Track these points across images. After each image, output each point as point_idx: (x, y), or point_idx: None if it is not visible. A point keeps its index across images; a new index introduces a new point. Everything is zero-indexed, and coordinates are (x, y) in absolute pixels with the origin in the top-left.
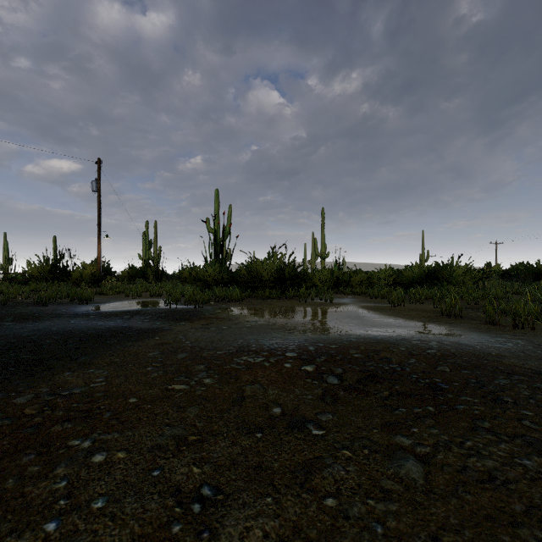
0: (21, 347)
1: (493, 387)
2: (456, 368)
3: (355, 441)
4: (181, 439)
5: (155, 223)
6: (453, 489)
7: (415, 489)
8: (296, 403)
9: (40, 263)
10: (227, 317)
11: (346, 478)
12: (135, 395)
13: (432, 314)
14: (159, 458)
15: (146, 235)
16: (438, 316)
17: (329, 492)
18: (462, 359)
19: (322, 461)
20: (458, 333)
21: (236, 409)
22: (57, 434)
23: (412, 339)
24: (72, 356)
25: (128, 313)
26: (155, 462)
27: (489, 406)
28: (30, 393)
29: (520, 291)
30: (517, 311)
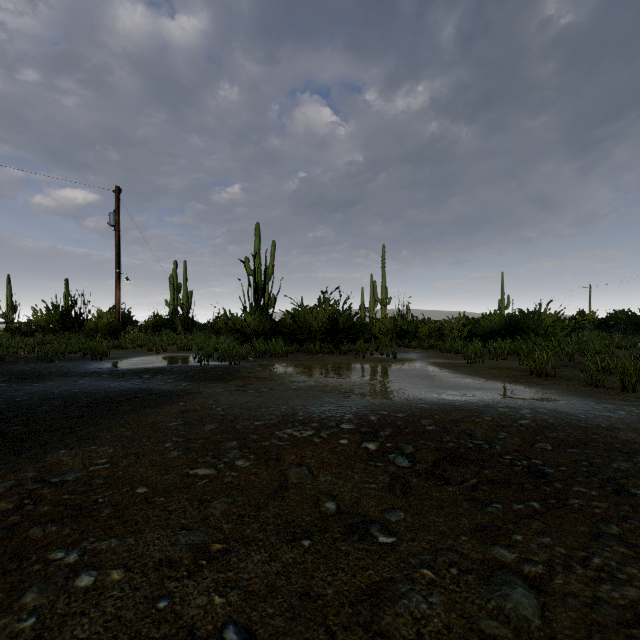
0: (11, 416)
1: (612, 473)
2: (560, 446)
3: (438, 555)
4: (201, 549)
5: (184, 263)
6: (585, 637)
7: (529, 634)
8: (356, 495)
9: (47, 311)
10: (268, 376)
11: (429, 614)
12: (146, 482)
13: (518, 373)
14: (169, 580)
15: (174, 278)
16: (525, 375)
17: (407, 639)
18: (565, 433)
19: (394, 588)
20: (554, 397)
21: (277, 504)
22: (35, 540)
23: (498, 405)
24: (73, 427)
25: (149, 372)
26: (162, 587)
27: (614, 502)
28: (10, 479)
29: (622, 345)
30: (626, 370)
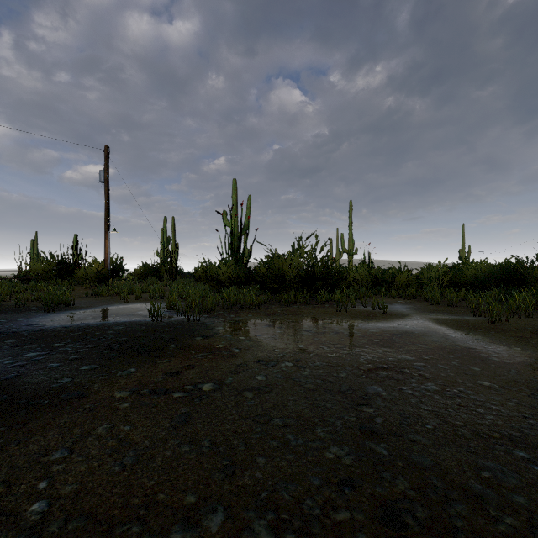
0: None
1: None
2: None
3: None
4: None
5: (173, 218)
6: None
7: None
8: None
9: (46, 260)
10: (226, 346)
11: None
12: None
13: None
14: None
15: (165, 232)
16: None
17: None
18: None
19: None
20: None
21: None
22: None
23: None
24: None
25: (74, 334)
26: None
27: None
28: None
29: None
30: None
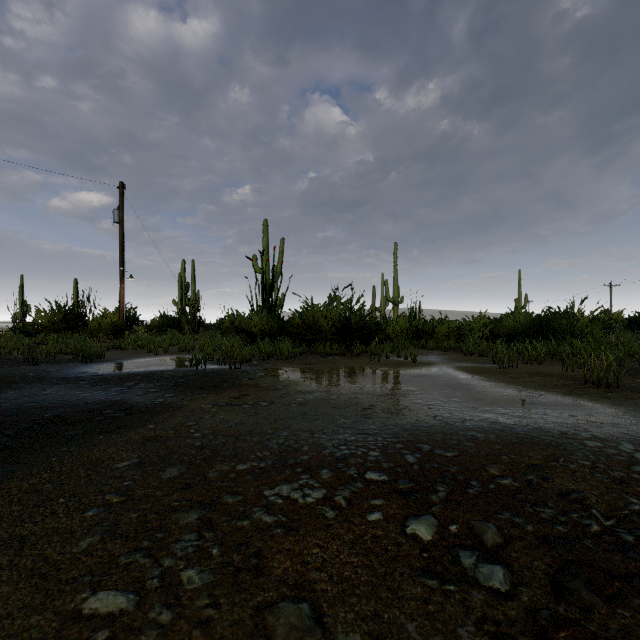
0: None
1: None
2: None
3: None
4: None
5: (193, 262)
6: None
7: None
8: None
9: (51, 310)
10: (271, 384)
11: None
12: None
13: (567, 381)
14: None
15: (183, 277)
16: (578, 384)
17: None
18: None
19: None
20: None
21: None
22: None
23: (580, 434)
24: None
25: (135, 377)
26: None
27: None
28: None
29: None
30: None
